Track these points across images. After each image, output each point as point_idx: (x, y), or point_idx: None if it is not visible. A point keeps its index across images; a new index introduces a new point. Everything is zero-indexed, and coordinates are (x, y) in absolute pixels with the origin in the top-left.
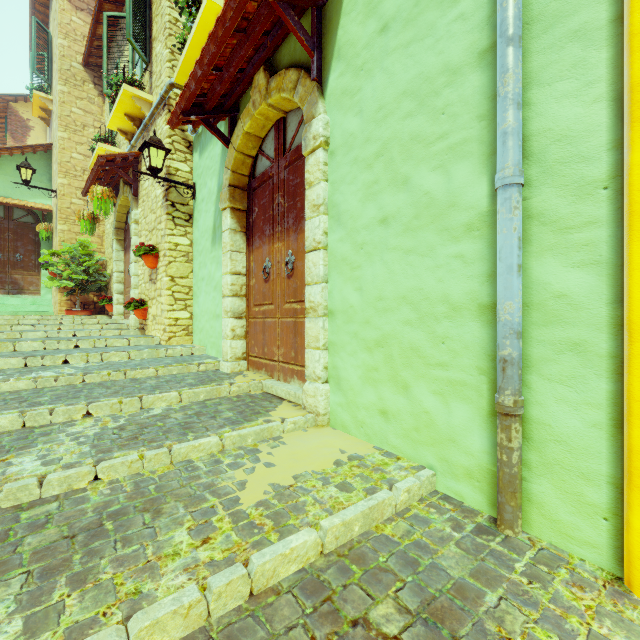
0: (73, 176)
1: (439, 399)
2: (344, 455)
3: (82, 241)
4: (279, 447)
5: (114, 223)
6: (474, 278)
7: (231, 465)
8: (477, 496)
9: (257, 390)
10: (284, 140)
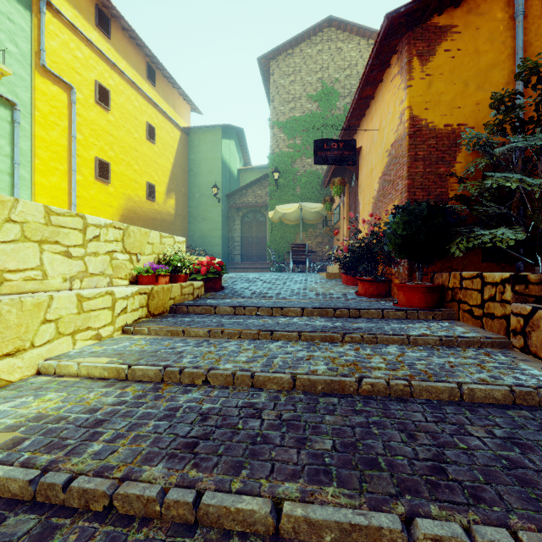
0: None
1: None
2: None
3: None
4: None
5: None
6: None
7: None
8: None
9: None
10: None
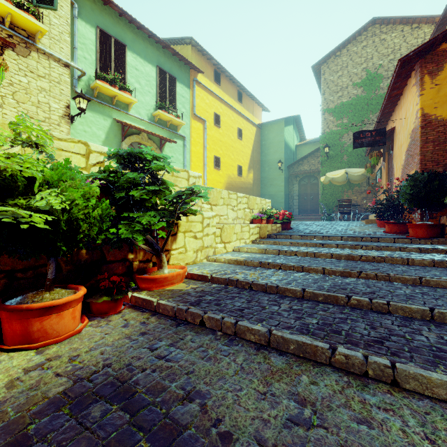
0: None
1: None
2: None
3: None
4: None
5: None
6: None
7: None
8: None
9: None
10: None
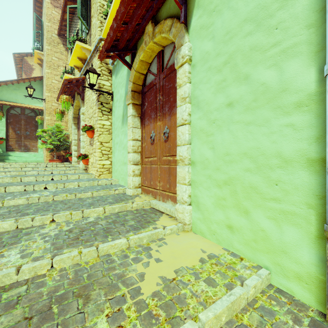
0: (53, 92)
1: (273, 222)
2: (205, 254)
3: (57, 124)
4: (163, 246)
5: (72, 115)
6: (303, 140)
7: (134, 259)
8: (306, 294)
9: (147, 206)
10: (162, 63)
